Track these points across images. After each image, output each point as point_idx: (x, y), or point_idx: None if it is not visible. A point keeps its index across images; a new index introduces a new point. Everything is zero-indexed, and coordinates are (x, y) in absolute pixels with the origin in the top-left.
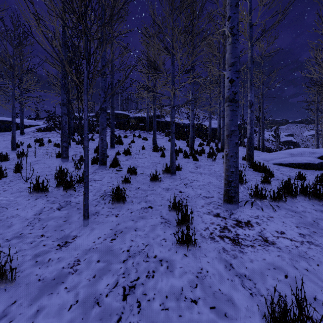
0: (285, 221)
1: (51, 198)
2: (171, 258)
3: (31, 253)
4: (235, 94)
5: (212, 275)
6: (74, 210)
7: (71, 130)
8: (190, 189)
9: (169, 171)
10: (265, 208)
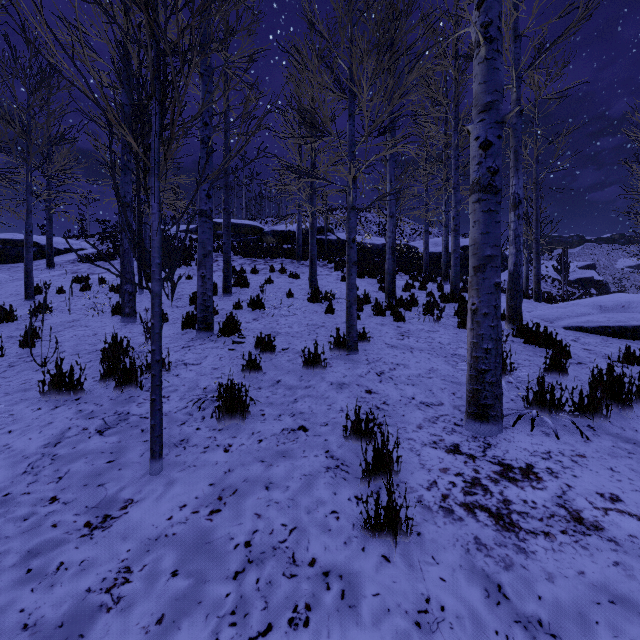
0: (617, 466)
1: (87, 406)
2: (352, 567)
3: (20, 547)
4: (495, 175)
5: (455, 620)
6: (134, 435)
7: (147, 258)
8: (390, 384)
9: (343, 345)
10: (562, 432)
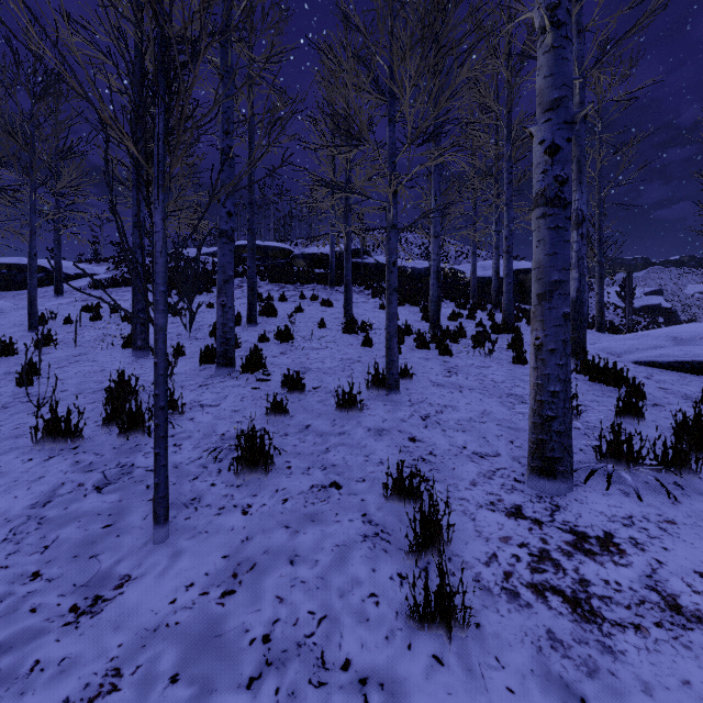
0: None
1: (86, 456)
2: (396, 673)
3: None
4: (564, 185)
5: None
6: (137, 492)
7: None
8: (437, 430)
9: (382, 383)
10: (644, 491)
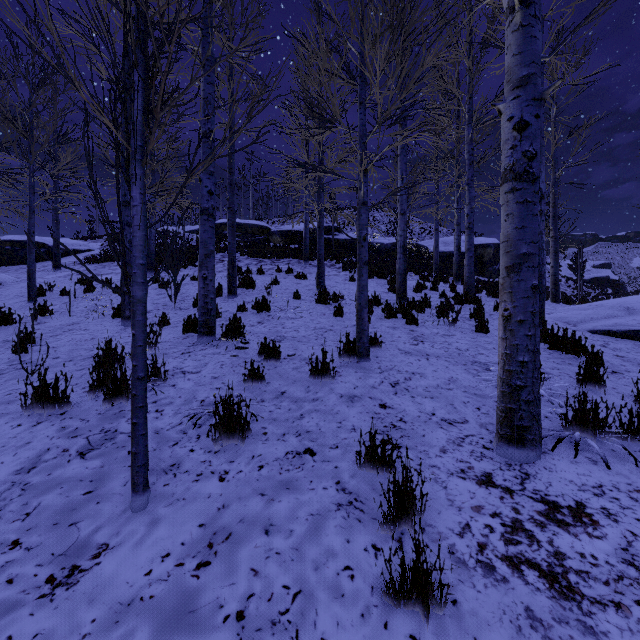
0: None
1: (72, 422)
2: None
3: None
4: (532, 160)
5: None
6: (119, 458)
7: (152, 259)
8: (406, 397)
9: (353, 351)
10: (612, 459)
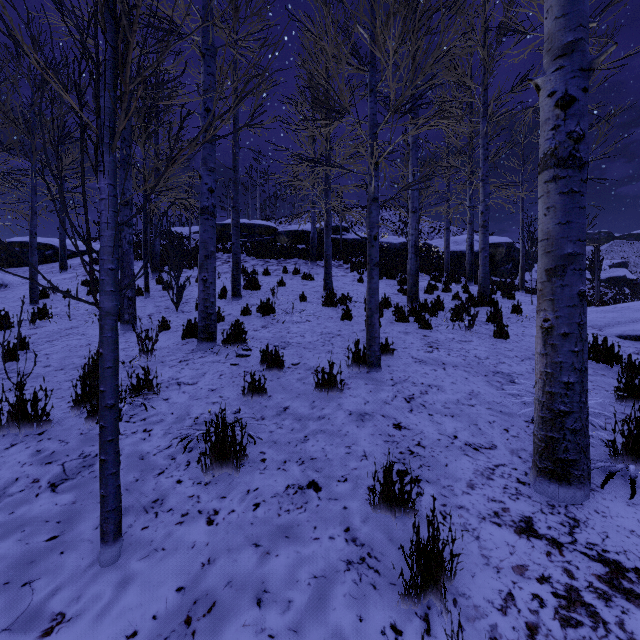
0: None
1: (49, 444)
2: None
3: None
4: (579, 142)
5: None
6: (95, 491)
7: (157, 260)
8: (423, 415)
9: (363, 360)
10: None
